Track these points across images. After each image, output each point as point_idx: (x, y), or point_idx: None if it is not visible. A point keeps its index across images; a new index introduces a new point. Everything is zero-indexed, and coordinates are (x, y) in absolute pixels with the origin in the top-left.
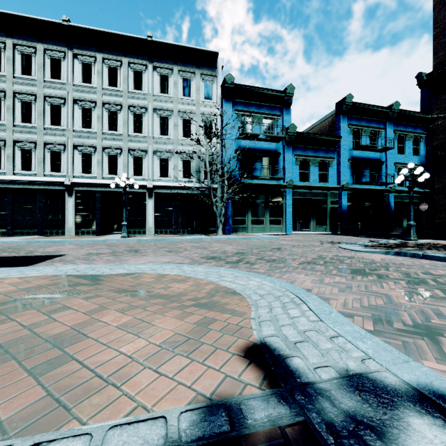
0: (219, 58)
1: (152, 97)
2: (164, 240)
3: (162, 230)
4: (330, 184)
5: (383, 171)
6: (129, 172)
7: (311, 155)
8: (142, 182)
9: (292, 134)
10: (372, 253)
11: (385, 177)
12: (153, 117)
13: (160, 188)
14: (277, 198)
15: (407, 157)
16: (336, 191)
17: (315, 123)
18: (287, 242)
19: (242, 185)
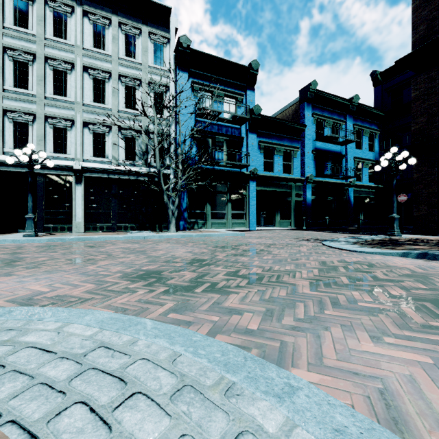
0: (172, 17)
1: (82, 50)
2: (91, 240)
3: (95, 226)
4: (295, 175)
5: (344, 164)
6: (48, 147)
7: (276, 142)
8: (66, 161)
9: (256, 117)
10: (382, 255)
11: (345, 171)
12: (83, 77)
13: (93, 171)
14: (239, 189)
15: (364, 153)
16: (300, 183)
17: (277, 112)
18: (257, 239)
19: (200, 172)
